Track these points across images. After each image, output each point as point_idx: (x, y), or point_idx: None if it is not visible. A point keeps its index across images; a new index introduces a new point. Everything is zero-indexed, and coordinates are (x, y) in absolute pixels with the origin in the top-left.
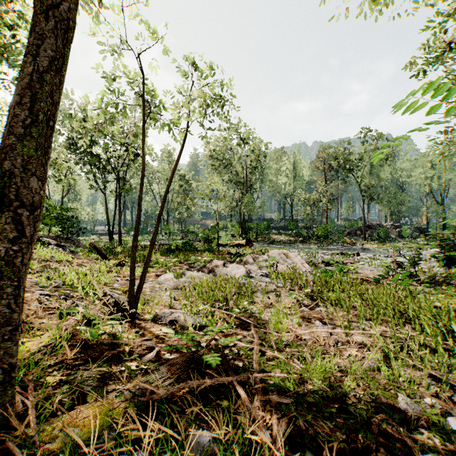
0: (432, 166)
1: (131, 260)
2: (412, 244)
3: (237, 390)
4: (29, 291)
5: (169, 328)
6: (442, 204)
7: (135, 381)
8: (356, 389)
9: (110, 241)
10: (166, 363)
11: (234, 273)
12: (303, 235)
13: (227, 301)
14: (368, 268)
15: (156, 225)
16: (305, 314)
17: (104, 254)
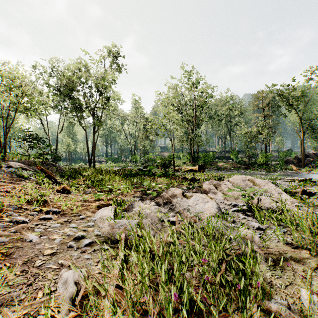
0: None
1: None
2: None
3: None
4: None
5: None
6: None
7: None
8: None
9: (89, 166)
10: None
11: (200, 210)
12: (245, 163)
13: None
14: None
15: None
16: None
17: (55, 177)
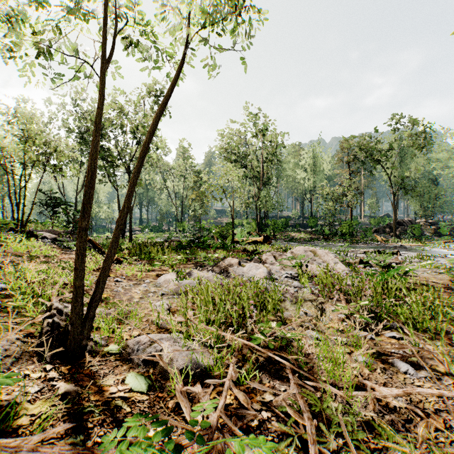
0: None
1: (76, 252)
2: None
3: None
4: None
5: (143, 373)
6: None
7: None
8: None
9: (122, 237)
10: None
11: (253, 275)
12: (325, 232)
13: (244, 317)
14: (422, 269)
15: (126, 195)
16: (376, 348)
17: (102, 249)
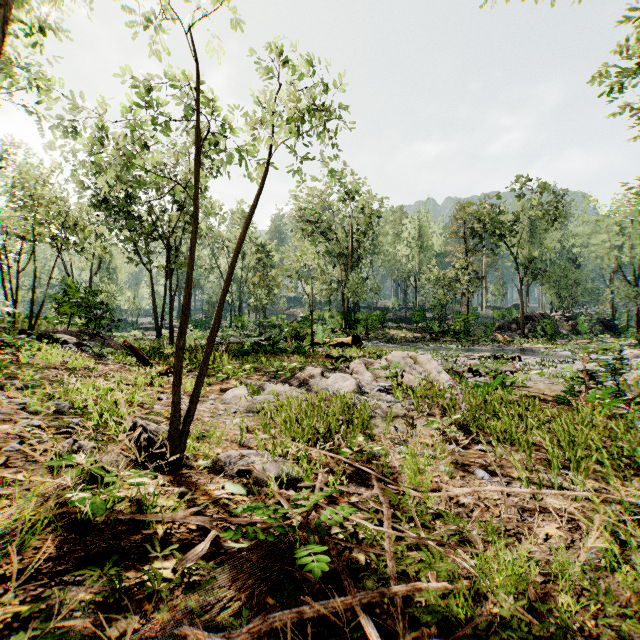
0: (619, 230)
1: (174, 370)
2: (594, 343)
3: (363, 625)
4: (9, 420)
5: (238, 483)
6: (636, 285)
7: (166, 612)
8: (579, 613)
9: (157, 338)
10: (228, 562)
11: (339, 388)
12: (433, 330)
13: (331, 433)
14: (539, 379)
15: (216, 313)
16: (458, 458)
17: (145, 357)
